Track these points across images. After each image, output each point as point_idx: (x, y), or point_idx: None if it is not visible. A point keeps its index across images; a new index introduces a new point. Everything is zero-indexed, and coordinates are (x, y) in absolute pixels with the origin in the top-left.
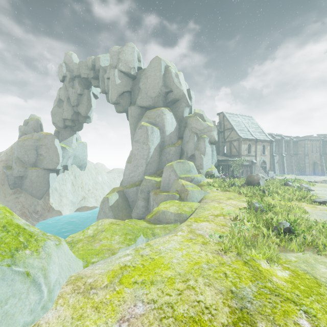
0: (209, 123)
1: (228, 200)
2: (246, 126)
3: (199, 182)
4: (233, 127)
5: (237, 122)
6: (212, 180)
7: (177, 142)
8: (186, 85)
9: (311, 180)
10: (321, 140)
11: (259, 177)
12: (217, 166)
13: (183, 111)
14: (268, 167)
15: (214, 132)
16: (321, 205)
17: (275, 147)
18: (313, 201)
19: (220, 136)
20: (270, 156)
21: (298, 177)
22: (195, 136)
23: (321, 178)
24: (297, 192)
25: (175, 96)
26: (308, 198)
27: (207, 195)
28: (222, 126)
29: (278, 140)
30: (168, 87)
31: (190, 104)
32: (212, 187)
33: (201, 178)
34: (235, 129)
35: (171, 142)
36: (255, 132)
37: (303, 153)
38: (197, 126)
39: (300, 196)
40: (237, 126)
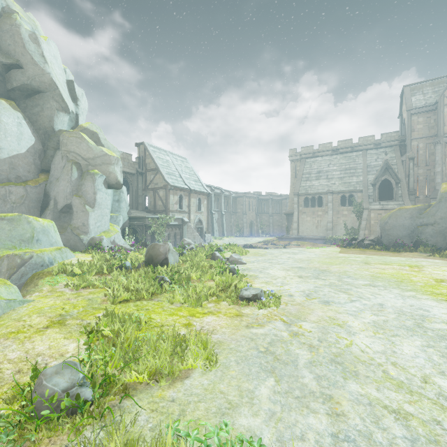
0: (107, 149)
1: (42, 331)
2: (178, 169)
3: (47, 266)
4: (158, 168)
5: (166, 162)
6: (90, 257)
7: (36, 178)
8: (66, 72)
9: (248, 242)
10: (257, 198)
11: (169, 247)
12: (130, 228)
13: (53, 117)
14: (205, 228)
15: (116, 166)
16: (250, 305)
17: (214, 203)
18: (240, 297)
19: (141, 180)
20: (207, 213)
21: (236, 240)
22: (74, 168)
23: (257, 240)
24: (217, 277)
25: (29, 79)
26: (233, 289)
27: (6, 315)
28: (143, 164)
29: (218, 194)
30: (9, 54)
31: (74, 110)
32: (70, 276)
33: (57, 254)
34: (161, 171)
35: (17, 177)
36: (189, 179)
37: (242, 211)
38: (81, 151)
39: (222, 286)
40: (165, 168)
